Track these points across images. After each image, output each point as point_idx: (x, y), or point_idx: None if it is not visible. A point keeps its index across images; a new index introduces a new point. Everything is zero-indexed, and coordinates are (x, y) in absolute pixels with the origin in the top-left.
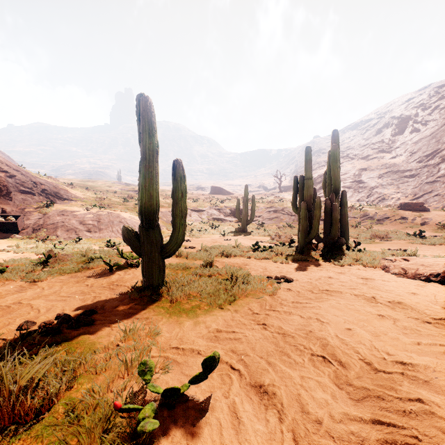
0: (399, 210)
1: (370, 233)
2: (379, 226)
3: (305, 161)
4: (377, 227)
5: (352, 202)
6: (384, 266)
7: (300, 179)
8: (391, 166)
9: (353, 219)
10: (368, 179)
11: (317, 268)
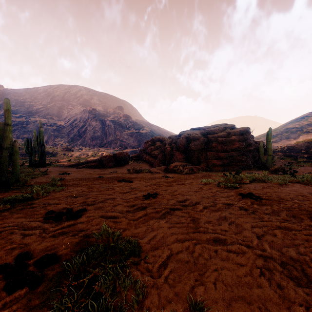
0: (63, 150)
1: (52, 160)
2: (54, 157)
3: (34, 135)
4: (54, 158)
5: None
6: (60, 166)
7: (30, 140)
8: (58, 125)
9: None
10: (46, 131)
11: (43, 168)
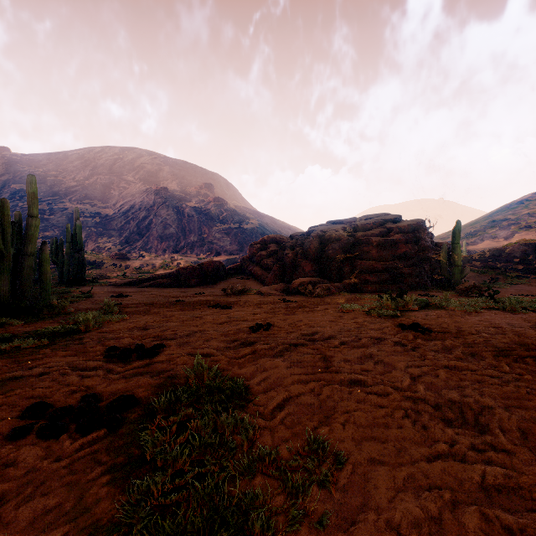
0: (112, 258)
1: (95, 275)
2: (98, 270)
3: (67, 232)
4: (98, 271)
5: None
6: (110, 284)
7: (60, 240)
8: (104, 216)
9: None
10: (83, 225)
11: (83, 287)
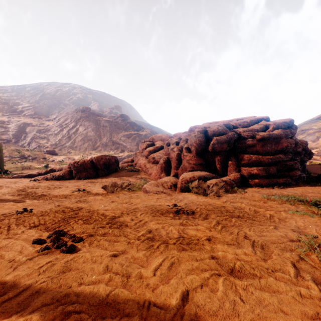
0: (44, 154)
1: (22, 166)
2: (30, 162)
3: None
4: (29, 163)
5: (17, 146)
6: (13, 176)
7: None
8: (46, 126)
9: (14, 158)
10: (30, 132)
11: None
